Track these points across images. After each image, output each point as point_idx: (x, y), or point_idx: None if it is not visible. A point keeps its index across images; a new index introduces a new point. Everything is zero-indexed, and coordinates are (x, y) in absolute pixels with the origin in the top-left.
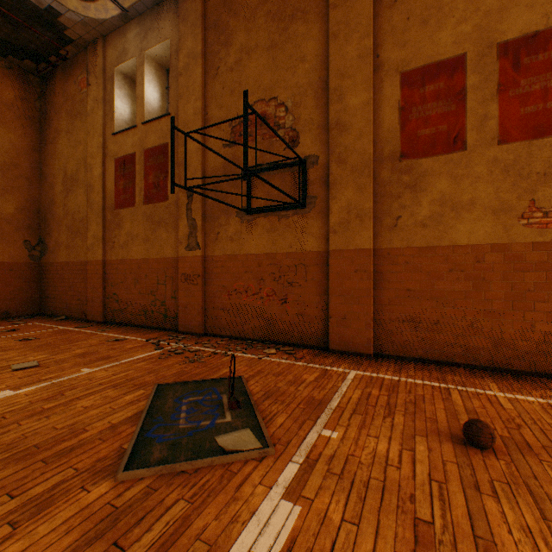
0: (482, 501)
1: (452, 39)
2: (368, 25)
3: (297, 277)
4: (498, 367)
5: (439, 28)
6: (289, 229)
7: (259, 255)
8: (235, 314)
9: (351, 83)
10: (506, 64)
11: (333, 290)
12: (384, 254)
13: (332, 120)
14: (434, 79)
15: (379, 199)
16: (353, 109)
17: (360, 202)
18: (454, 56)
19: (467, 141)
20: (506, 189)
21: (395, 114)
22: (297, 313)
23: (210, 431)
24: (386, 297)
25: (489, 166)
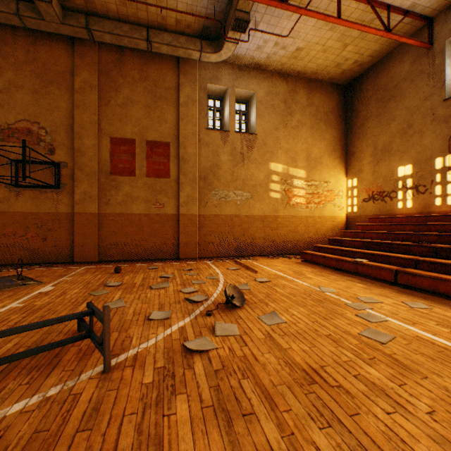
0: (109, 278)
1: (131, 131)
2: (95, 110)
3: (55, 226)
4: (146, 259)
5: (126, 124)
6: (49, 199)
7: (26, 213)
8: (4, 250)
9: (87, 133)
10: (149, 149)
11: (77, 232)
12: (103, 216)
13: (76, 147)
14: (124, 145)
15: (101, 190)
16: (88, 146)
17: (92, 191)
18: (132, 138)
19: (136, 173)
20: (149, 194)
21: (108, 154)
22: (54, 245)
23: (13, 284)
24: (104, 235)
25: (144, 185)
